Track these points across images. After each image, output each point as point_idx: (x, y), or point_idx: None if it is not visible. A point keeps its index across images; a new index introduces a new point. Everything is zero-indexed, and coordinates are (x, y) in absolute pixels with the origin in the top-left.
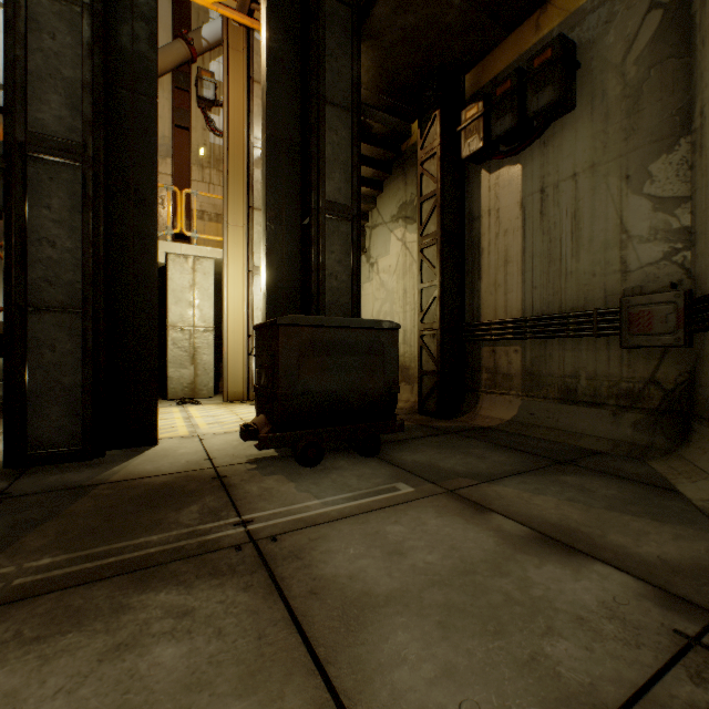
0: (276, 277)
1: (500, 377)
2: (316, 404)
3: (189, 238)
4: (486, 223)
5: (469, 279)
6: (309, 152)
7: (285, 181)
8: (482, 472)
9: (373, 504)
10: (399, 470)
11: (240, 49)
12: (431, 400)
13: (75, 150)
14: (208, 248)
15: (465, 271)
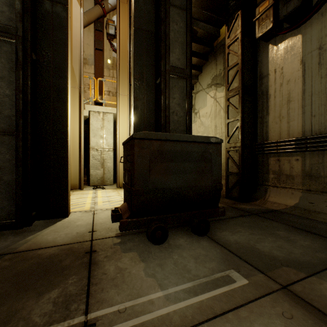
0: (140, 115)
1: (283, 177)
2: (162, 198)
3: (102, 105)
4: (273, 78)
5: (259, 115)
6: (160, 36)
7: (145, 56)
8: (301, 260)
9: (214, 304)
10: (227, 252)
11: (126, 2)
12: (234, 190)
13: (11, 31)
14: (110, 108)
15: (257, 111)
